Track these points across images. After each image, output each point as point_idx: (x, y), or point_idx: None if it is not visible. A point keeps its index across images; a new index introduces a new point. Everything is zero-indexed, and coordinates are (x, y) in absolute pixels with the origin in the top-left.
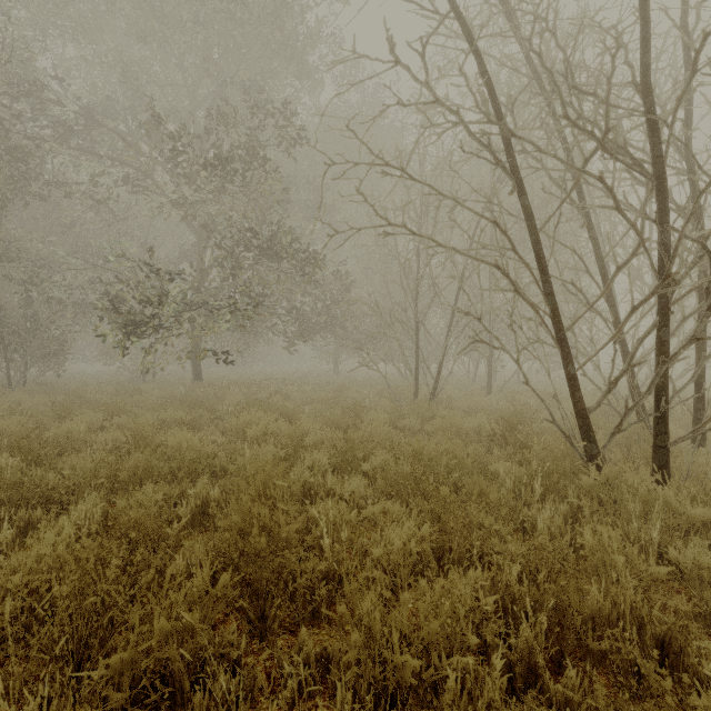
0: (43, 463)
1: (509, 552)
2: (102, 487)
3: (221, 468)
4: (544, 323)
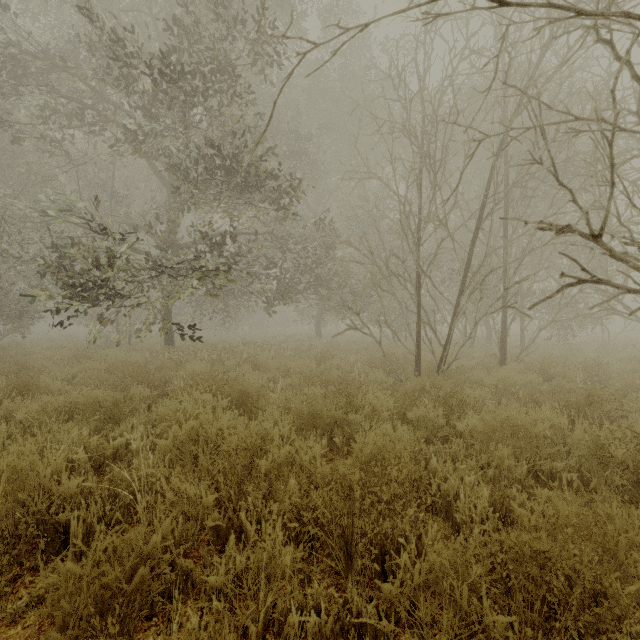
0: None
1: None
2: None
3: (88, 529)
4: None
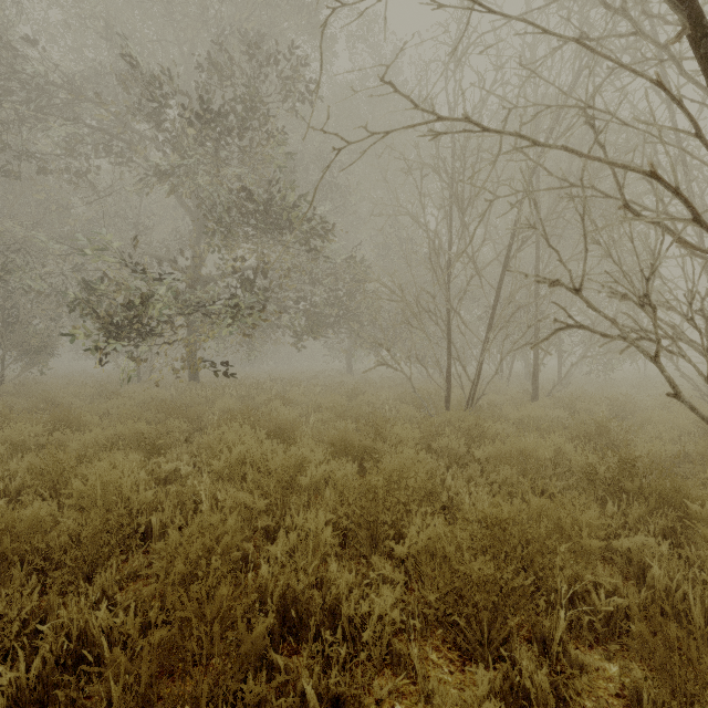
0: None
1: None
2: None
3: (163, 528)
4: None
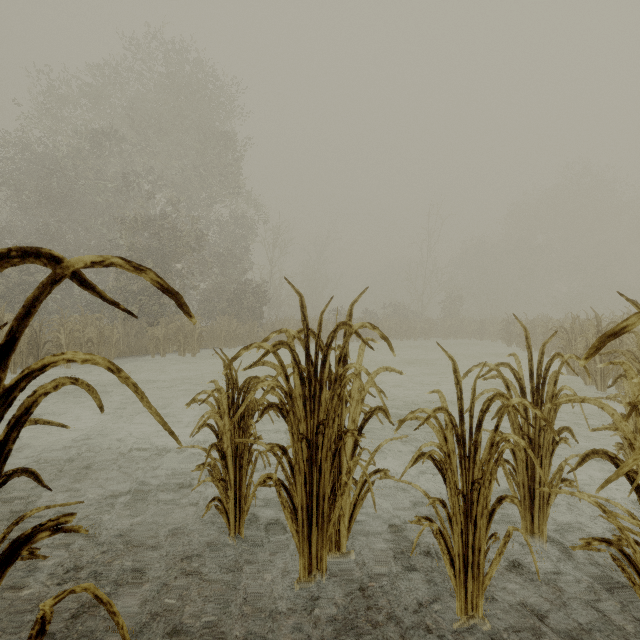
0: None
1: None
2: None
3: None
4: None
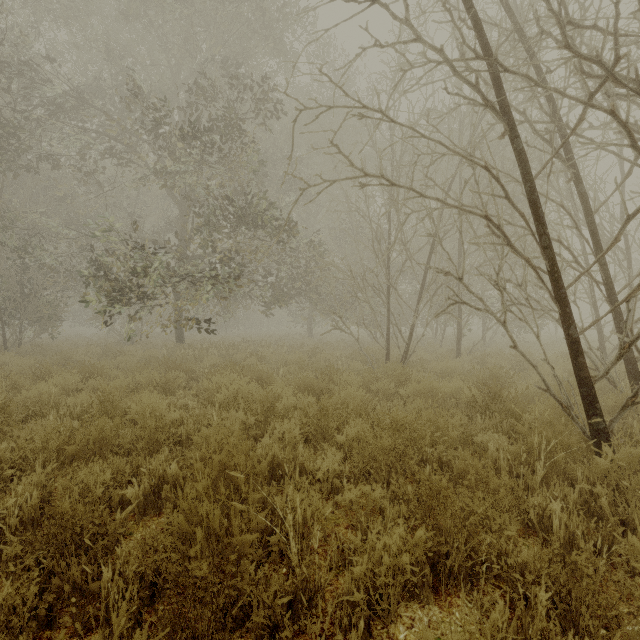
0: (1, 430)
1: (522, 561)
2: (51, 461)
3: (188, 435)
4: (542, 280)
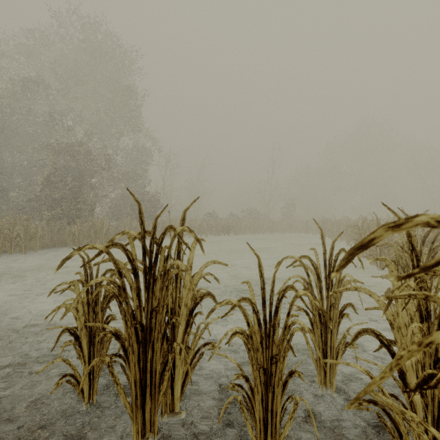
0: None
1: None
2: None
3: None
4: None
